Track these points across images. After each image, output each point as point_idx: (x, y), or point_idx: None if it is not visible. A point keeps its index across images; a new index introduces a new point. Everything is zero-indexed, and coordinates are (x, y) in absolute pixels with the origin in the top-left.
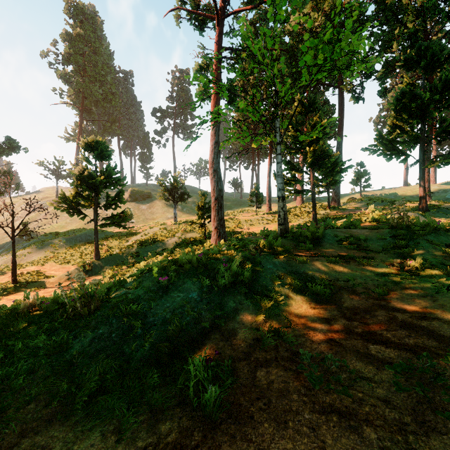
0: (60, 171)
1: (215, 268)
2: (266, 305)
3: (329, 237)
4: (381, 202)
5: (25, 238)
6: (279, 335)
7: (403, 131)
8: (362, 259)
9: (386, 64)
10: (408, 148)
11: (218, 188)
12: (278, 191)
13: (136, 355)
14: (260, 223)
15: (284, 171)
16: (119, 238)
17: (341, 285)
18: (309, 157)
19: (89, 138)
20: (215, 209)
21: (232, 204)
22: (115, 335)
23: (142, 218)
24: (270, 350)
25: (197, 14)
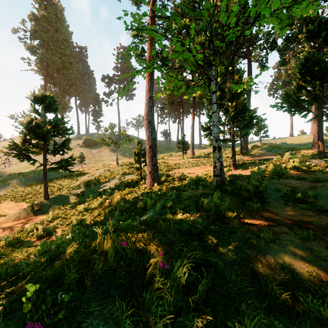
0: None
1: (146, 265)
2: None
3: (270, 190)
4: (279, 148)
5: None
6: None
7: (306, 91)
8: None
9: (287, 38)
10: (309, 105)
11: (152, 137)
12: (214, 141)
13: None
14: (187, 166)
15: (208, 123)
16: (71, 177)
17: None
18: (230, 111)
19: (39, 93)
20: (149, 155)
21: (163, 149)
22: None
23: (93, 160)
24: None
25: None
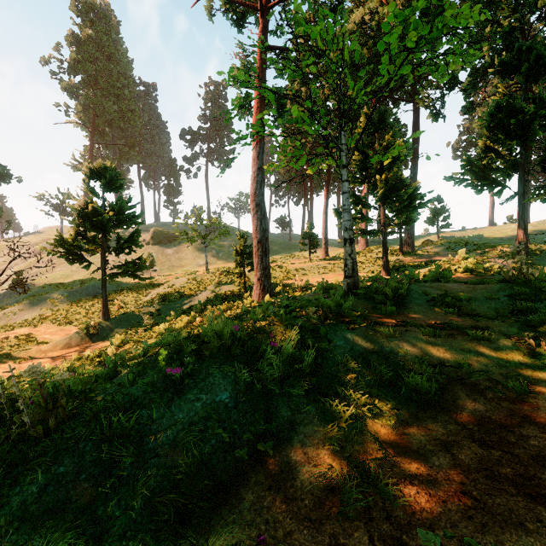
0: (65, 206)
1: (258, 348)
2: (340, 416)
3: (416, 295)
4: (465, 245)
5: (19, 290)
6: (370, 480)
7: (499, 155)
8: (474, 330)
9: (474, 72)
10: (504, 177)
11: (262, 227)
12: (345, 231)
13: (115, 523)
14: (315, 273)
15: None
16: (137, 290)
17: (450, 374)
18: (379, 187)
19: (95, 163)
20: (258, 254)
21: (279, 247)
22: (86, 477)
23: (167, 265)
24: (357, 516)
25: (235, 2)
